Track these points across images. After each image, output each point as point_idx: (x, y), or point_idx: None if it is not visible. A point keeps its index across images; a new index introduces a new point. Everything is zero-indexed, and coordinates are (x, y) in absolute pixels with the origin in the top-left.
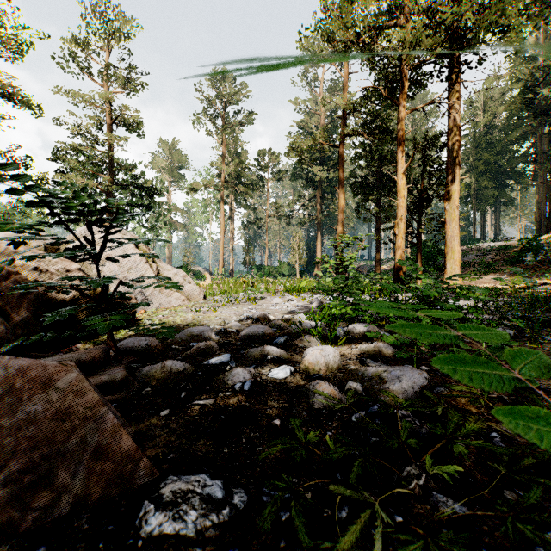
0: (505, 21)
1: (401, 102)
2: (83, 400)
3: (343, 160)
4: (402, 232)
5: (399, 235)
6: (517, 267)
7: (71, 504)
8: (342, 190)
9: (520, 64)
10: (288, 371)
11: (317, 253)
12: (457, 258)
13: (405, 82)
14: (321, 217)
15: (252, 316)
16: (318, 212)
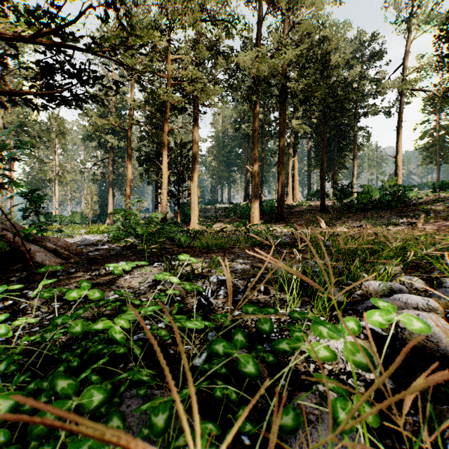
0: (212, 101)
1: (165, 123)
2: (68, 243)
3: (130, 141)
4: (165, 198)
5: (163, 200)
6: (229, 219)
7: (75, 255)
8: (130, 162)
9: (237, 104)
10: (107, 246)
11: (109, 205)
12: (196, 214)
13: (167, 112)
14: (113, 176)
15: (80, 240)
16: (110, 171)
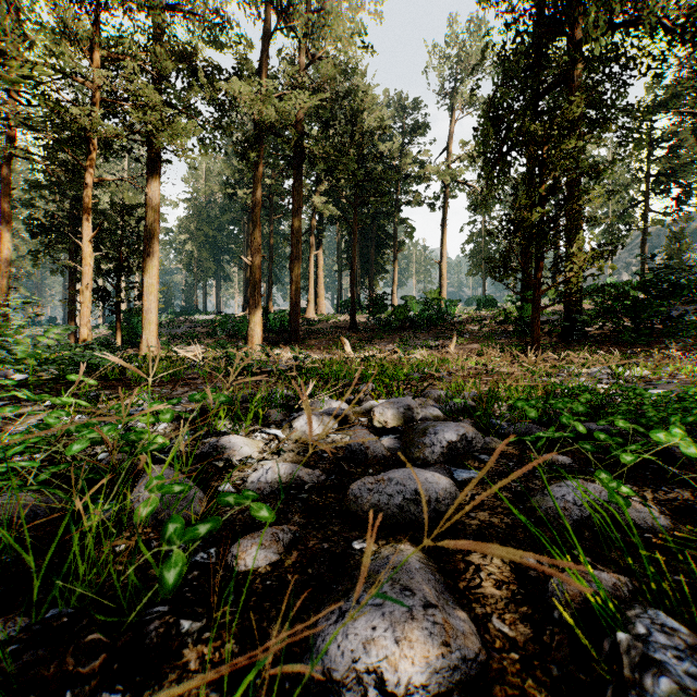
0: (180, 145)
1: (87, 168)
2: None
3: (10, 186)
4: (88, 301)
5: (84, 303)
6: (214, 339)
7: None
8: (8, 228)
9: (231, 154)
10: None
11: None
12: (153, 330)
13: (92, 149)
14: None
15: None
16: None
